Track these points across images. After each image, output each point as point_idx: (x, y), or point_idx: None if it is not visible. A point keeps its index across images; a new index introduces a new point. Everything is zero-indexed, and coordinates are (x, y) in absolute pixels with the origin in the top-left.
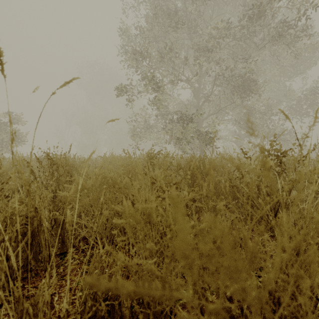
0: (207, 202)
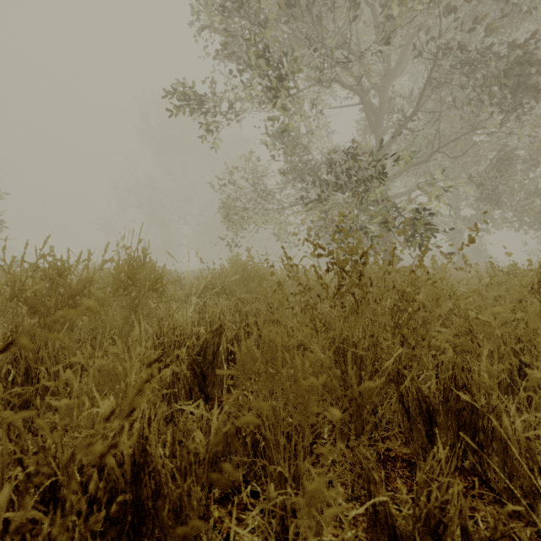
0: None
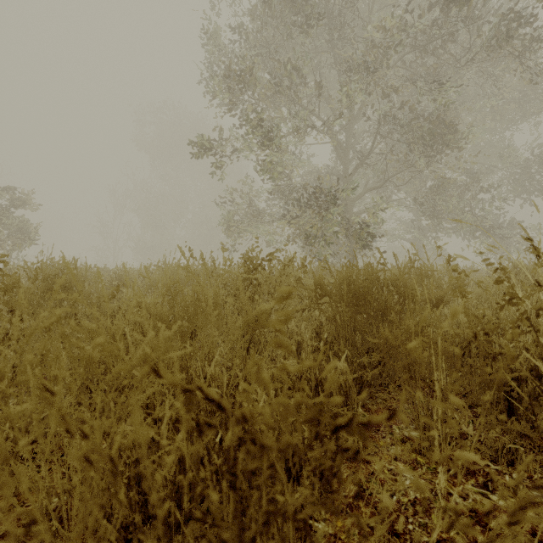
0: None
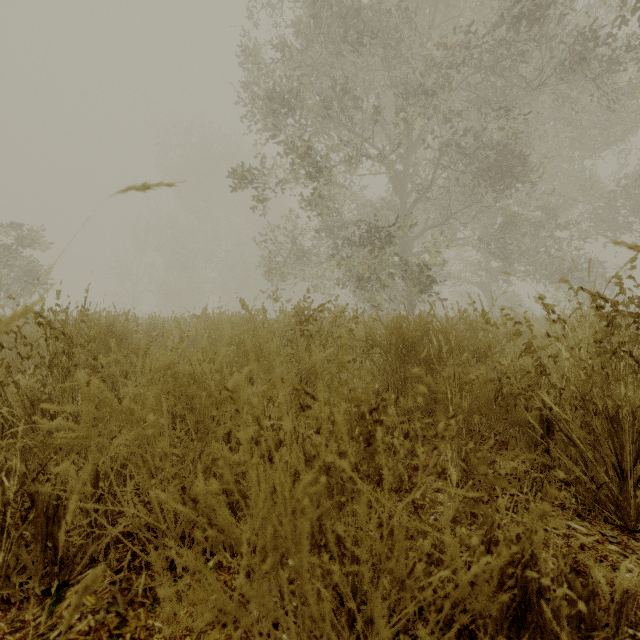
0: (493, 482)
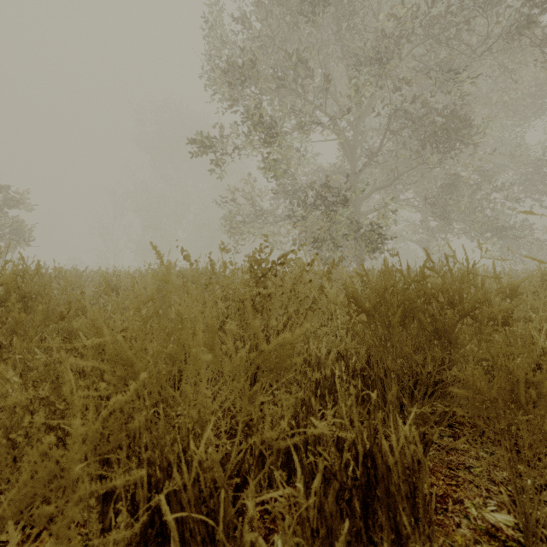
0: None
